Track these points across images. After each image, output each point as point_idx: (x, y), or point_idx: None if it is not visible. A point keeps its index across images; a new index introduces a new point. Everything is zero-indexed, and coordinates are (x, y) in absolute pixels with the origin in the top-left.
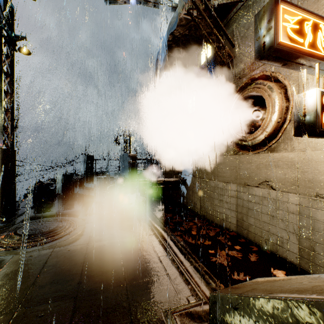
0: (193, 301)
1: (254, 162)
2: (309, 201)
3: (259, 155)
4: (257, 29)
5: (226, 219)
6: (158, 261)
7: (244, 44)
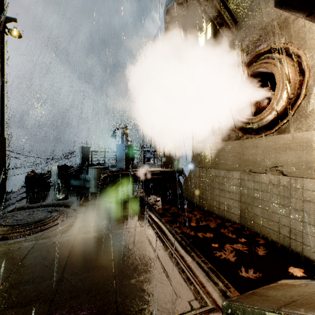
0: (197, 307)
1: (261, 146)
2: None
3: (267, 137)
4: None
5: (228, 210)
6: (154, 255)
7: (249, 18)
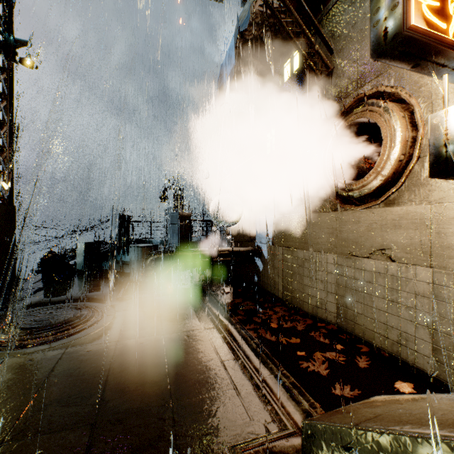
0: (275, 431)
1: (364, 221)
2: (448, 278)
3: (371, 210)
4: (375, 9)
5: (321, 306)
6: (221, 368)
7: (348, 48)
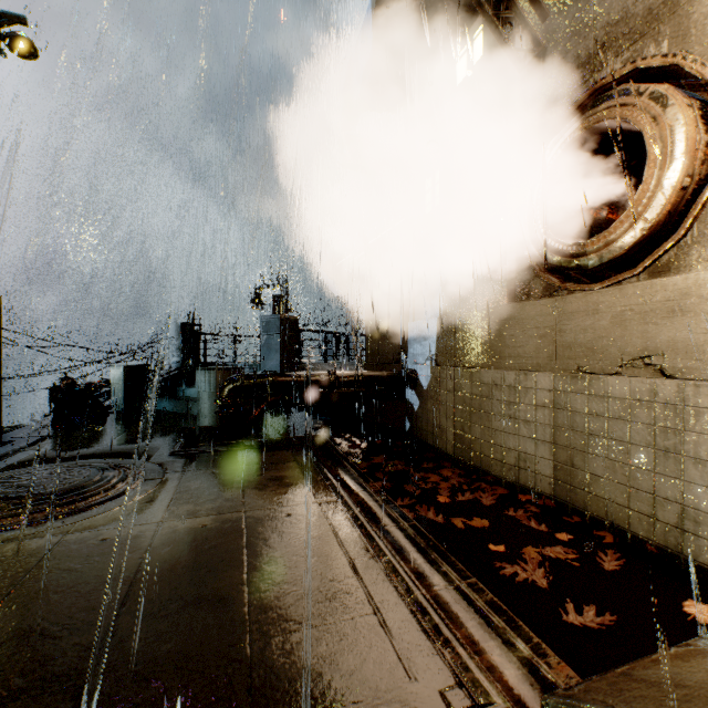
0: (464, 707)
1: (608, 308)
2: None
3: (622, 288)
4: None
5: (525, 465)
6: (349, 572)
7: (577, 3)
